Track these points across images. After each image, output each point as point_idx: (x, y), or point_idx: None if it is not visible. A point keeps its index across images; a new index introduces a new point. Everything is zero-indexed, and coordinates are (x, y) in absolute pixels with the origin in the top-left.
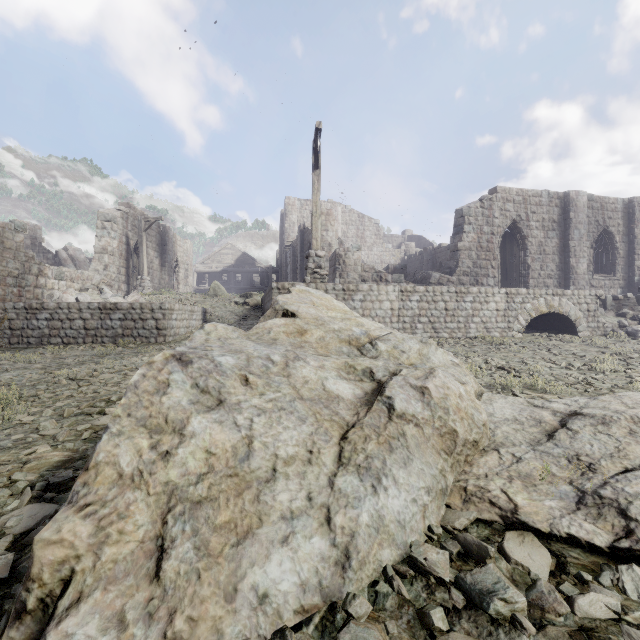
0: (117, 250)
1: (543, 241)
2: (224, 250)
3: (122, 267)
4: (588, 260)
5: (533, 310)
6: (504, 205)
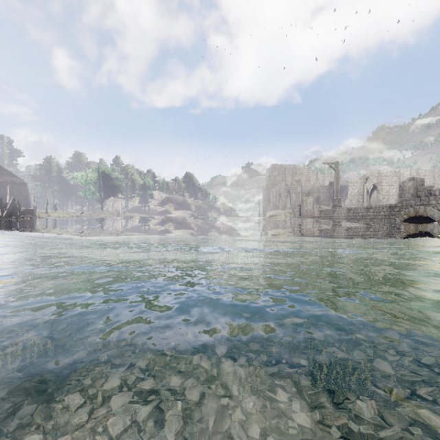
0: (357, 193)
1: None
2: None
3: (360, 199)
4: None
5: (404, 215)
6: None
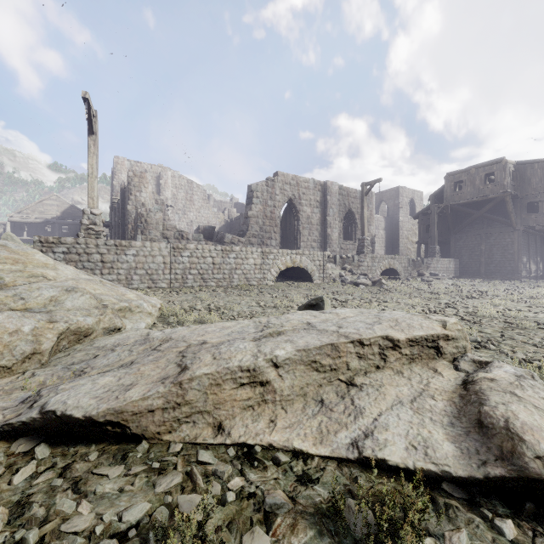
0: None
1: (310, 215)
2: (48, 201)
3: None
4: (339, 230)
5: (282, 265)
6: (283, 186)
